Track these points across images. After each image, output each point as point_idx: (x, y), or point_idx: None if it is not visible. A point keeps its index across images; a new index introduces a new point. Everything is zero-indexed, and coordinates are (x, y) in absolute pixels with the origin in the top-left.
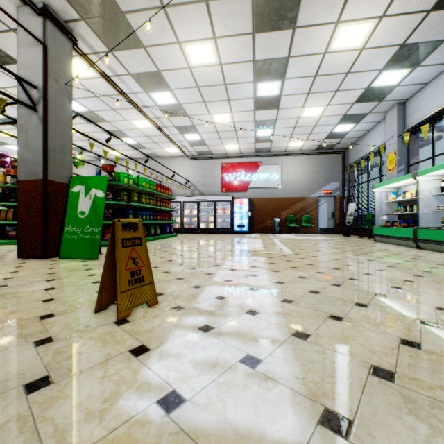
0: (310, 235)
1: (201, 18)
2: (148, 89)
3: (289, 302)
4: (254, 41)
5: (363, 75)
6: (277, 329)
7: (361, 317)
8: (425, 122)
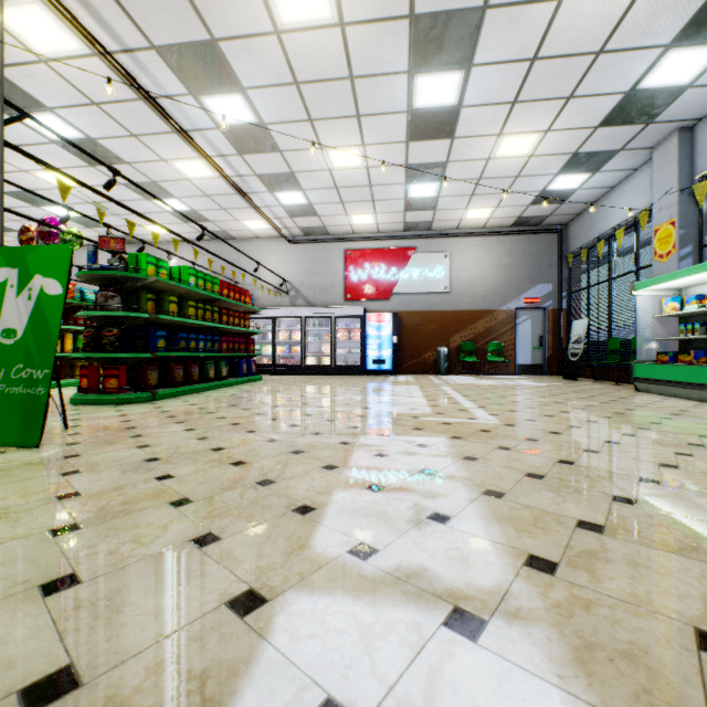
0: (503, 377)
1: None
2: (197, 88)
3: None
4: None
5: (629, 60)
6: None
7: None
8: None
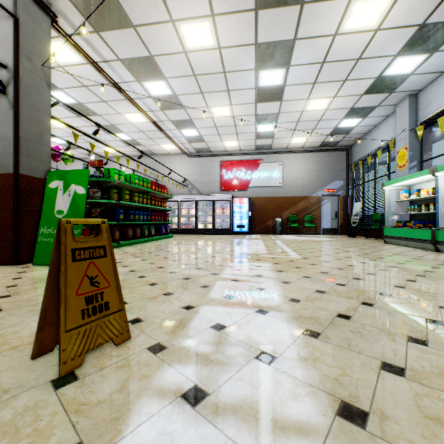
0: (313, 236)
1: None
2: (141, 78)
3: (315, 336)
4: (257, 20)
5: (375, 62)
6: (309, 398)
7: (430, 367)
8: (441, 114)
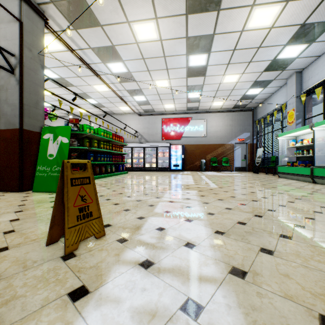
0: (228, 172)
1: (145, 1)
2: (105, 60)
3: (221, 234)
4: (187, 21)
5: (271, 49)
6: (214, 265)
7: (289, 250)
8: (318, 86)
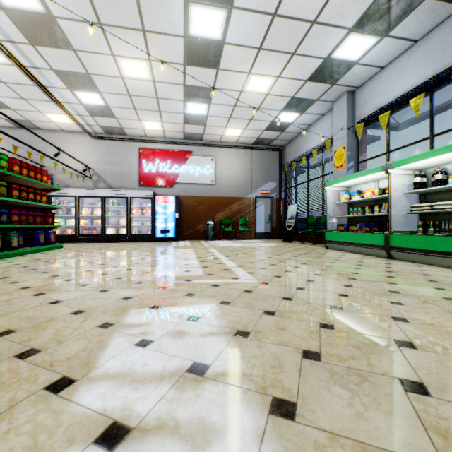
0: (249, 241)
1: None
2: None
3: None
4: None
5: (329, 34)
6: None
7: None
8: (380, 112)
